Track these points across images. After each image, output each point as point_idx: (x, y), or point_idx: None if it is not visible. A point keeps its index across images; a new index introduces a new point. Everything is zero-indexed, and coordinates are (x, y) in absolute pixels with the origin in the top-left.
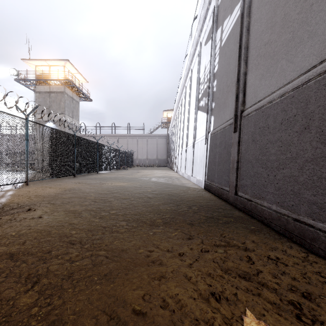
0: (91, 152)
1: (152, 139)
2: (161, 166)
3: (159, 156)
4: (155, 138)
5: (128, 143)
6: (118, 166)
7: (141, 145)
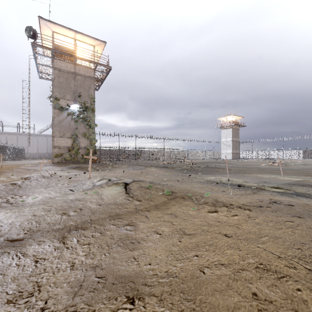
0: (2, 151)
1: (42, 138)
2: (51, 159)
3: (49, 151)
4: (45, 137)
5: (18, 140)
6: (14, 158)
7: (32, 142)
